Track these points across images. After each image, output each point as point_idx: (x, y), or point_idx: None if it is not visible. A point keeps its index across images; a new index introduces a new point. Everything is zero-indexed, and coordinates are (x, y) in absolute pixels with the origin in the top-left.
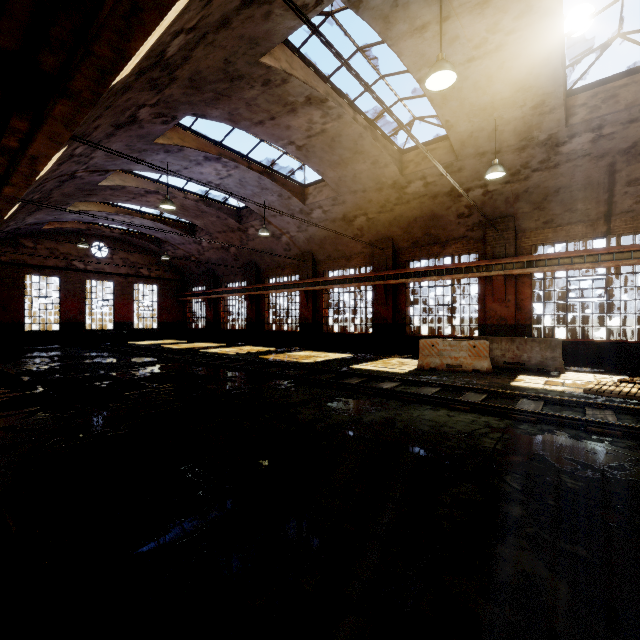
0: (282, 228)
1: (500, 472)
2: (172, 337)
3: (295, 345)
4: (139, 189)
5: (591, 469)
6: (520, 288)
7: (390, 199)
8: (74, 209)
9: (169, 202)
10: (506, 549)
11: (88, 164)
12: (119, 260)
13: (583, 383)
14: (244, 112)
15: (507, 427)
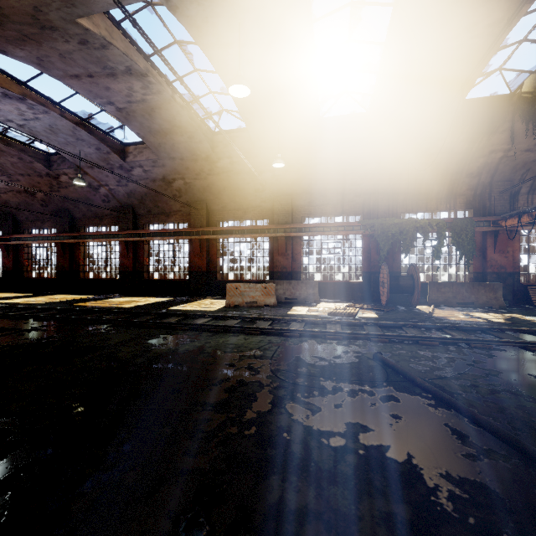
0: (100, 180)
1: (274, 371)
2: None
3: (115, 292)
4: None
5: (324, 360)
6: (295, 246)
7: (204, 169)
8: None
9: None
10: (272, 416)
11: None
12: None
13: (328, 309)
14: (57, 61)
15: (282, 342)
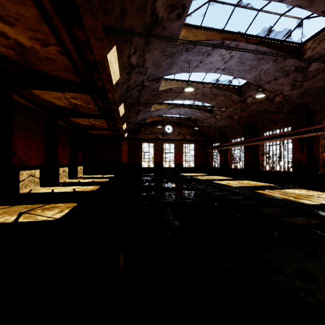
0: (275, 91)
1: None
2: (201, 172)
3: (287, 182)
4: (178, 88)
5: None
6: None
7: None
8: (154, 109)
9: (189, 86)
10: None
11: (147, 74)
12: (176, 133)
13: None
14: None
15: None
